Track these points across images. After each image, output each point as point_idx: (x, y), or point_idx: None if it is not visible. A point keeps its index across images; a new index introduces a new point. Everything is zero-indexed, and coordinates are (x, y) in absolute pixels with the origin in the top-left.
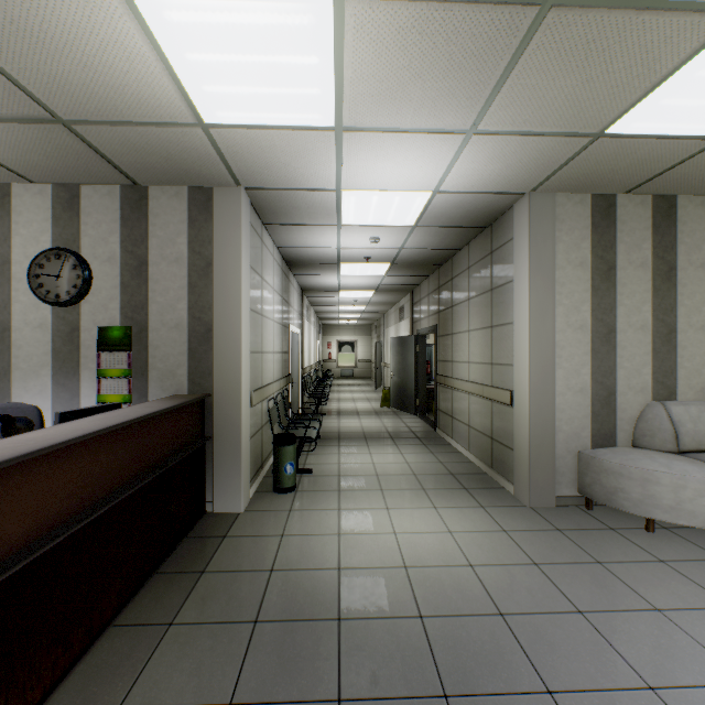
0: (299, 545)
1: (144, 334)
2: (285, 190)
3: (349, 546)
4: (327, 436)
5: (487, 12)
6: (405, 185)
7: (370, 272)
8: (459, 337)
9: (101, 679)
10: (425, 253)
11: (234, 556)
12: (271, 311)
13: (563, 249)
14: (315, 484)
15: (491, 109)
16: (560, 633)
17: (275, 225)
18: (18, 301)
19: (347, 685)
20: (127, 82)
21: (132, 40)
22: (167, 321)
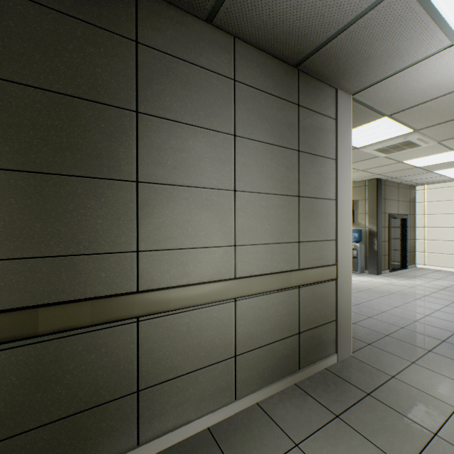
0: None
1: None
2: None
3: None
4: None
5: None
6: None
7: None
8: (193, 196)
9: None
10: None
11: None
12: None
13: None
14: None
15: None
16: None
17: None
18: None
19: None
20: None
21: None
22: None
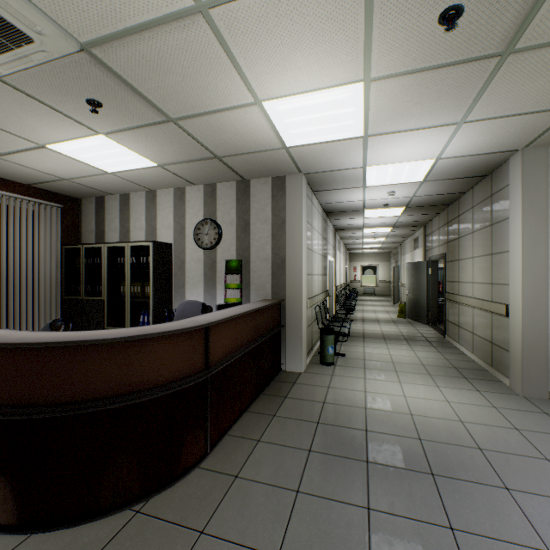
0: (339, 393)
1: (248, 264)
2: (329, 171)
3: (372, 398)
4: (354, 335)
5: (461, 67)
6: (413, 158)
7: (388, 214)
8: (464, 262)
9: (248, 429)
10: (434, 198)
11: (301, 393)
12: (316, 247)
13: None
14: (347, 362)
15: (475, 108)
16: (525, 466)
17: (320, 191)
18: (188, 248)
19: (371, 457)
20: (252, 136)
21: (259, 120)
22: (260, 256)
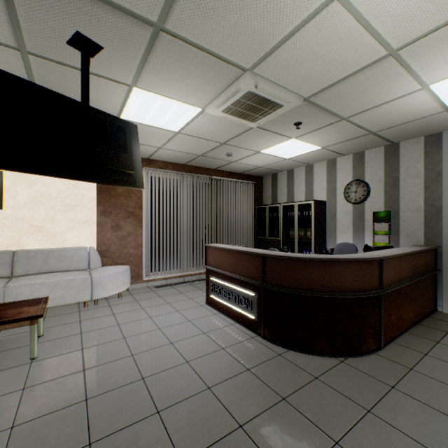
0: None
1: (396, 214)
2: None
3: None
4: None
5: None
6: None
7: None
8: None
9: (412, 344)
10: None
11: None
12: None
13: None
14: None
15: None
16: None
17: None
18: (338, 203)
19: None
20: (411, 111)
21: (422, 98)
22: (410, 207)
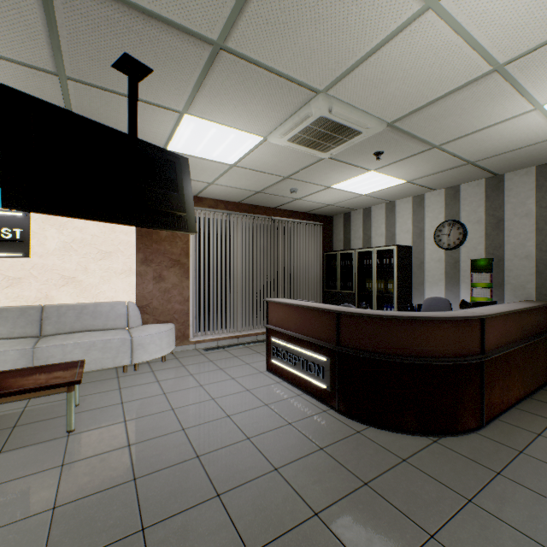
0: None
1: (500, 262)
2: None
3: None
4: None
5: None
6: None
7: None
8: None
9: (521, 422)
10: None
11: None
12: None
13: None
14: None
15: None
16: None
17: None
18: (427, 249)
19: None
20: (520, 136)
21: (534, 121)
22: (518, 254)
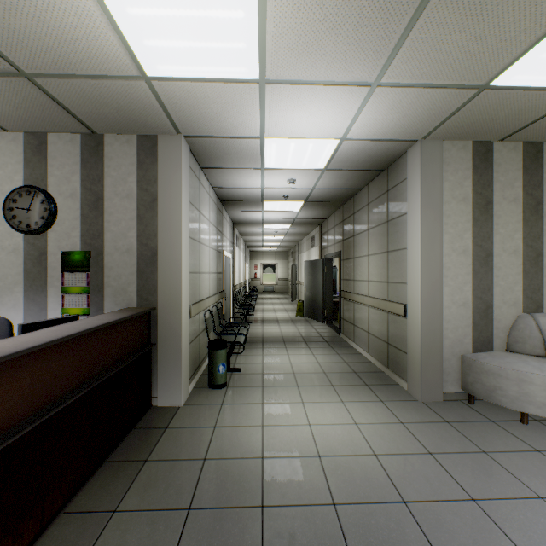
0: (228, 436)
1: (101, 257)
2: (218, 137)
3: (271, 437)
4: (253, 340)
5: None
6: (318, 133)
7: (288, 208)
8: (360, 260)
9: None
10: (332, 193)
11: (173, 446)
12: (207, 239)
13: (449, 187)
14: (243, 381)
15: (394, 62)
16: (457, 521)
17: (211, 168)
18: None
19: None
20: (77, 36)
21: None
22: (120, 246)
